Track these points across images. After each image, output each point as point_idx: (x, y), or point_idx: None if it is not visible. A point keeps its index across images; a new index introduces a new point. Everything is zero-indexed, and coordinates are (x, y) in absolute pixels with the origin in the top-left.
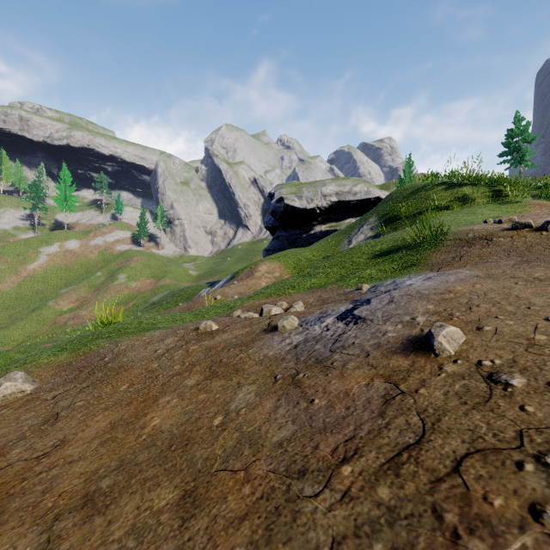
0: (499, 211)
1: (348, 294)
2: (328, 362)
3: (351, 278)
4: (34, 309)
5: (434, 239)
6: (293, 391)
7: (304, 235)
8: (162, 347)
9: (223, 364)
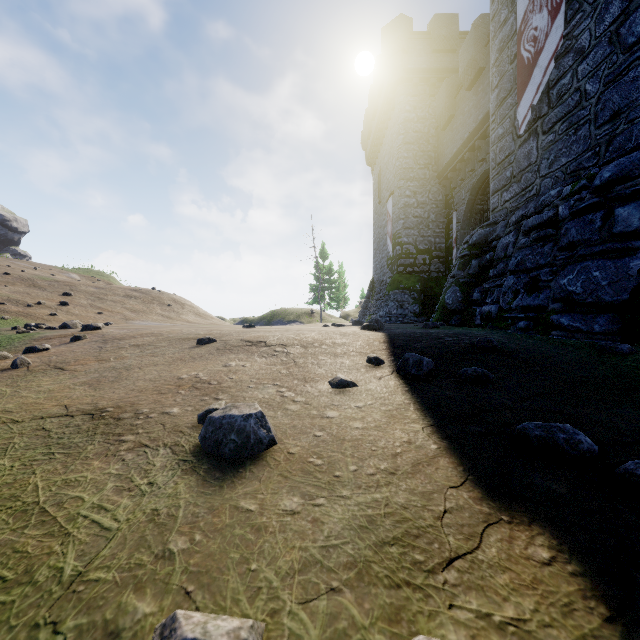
0: None
1: None
2: None
3: None
4: None
5: None
6: (5, 278)
7: None
8: None
9: None
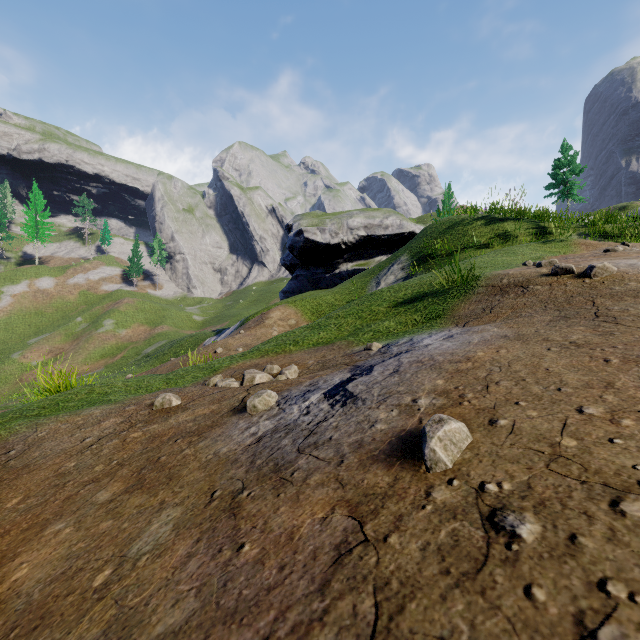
0: (542, 251)
1: (354, 355)
2: (289, 470)
3: (365, 331)
4: None
5: (464, 284)
6: (224, 524)
7: (328, 275)
8: (95, 434)
9: (158, 466)
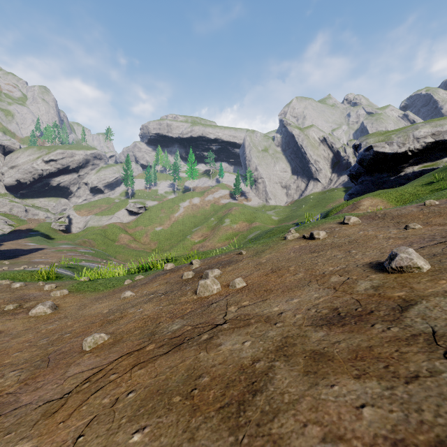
0: None
1: None
2: None
3: None
4: (180, 240)
5: None
6: None
7: (392, 178)
8: (413, 209)
9: None
